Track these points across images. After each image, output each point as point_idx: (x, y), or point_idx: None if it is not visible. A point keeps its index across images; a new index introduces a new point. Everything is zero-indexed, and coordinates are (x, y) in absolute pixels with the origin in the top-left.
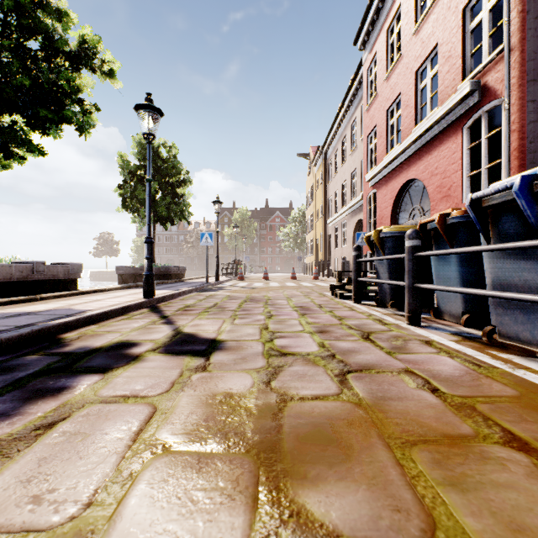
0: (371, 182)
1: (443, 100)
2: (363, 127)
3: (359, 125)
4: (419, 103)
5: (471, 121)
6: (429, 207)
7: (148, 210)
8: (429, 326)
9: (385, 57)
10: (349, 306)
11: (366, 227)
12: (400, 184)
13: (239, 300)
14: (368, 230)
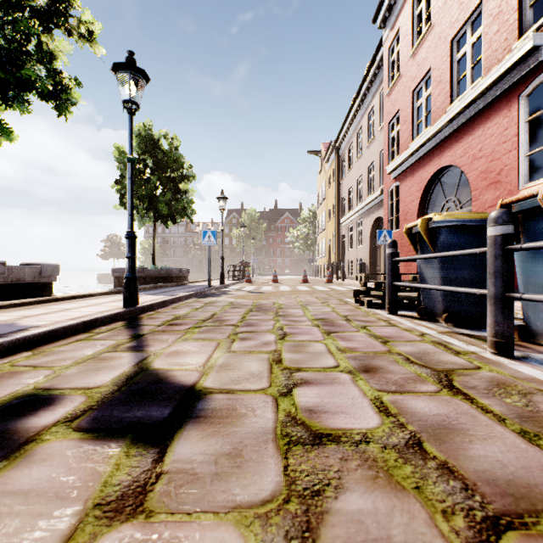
0: (393, 174)
1: (490, 67)
2: (383, 114)
3: (377, 114)
4: (455, 77)
5: (531, 87)
6: (467, 198)
7: (129, 197)
8: (530, 358)
9: (411, 31)
10: (384, 318)
11: (387, 224)
12: (430, 173)
13: (244, 309)
14: (389, 228)
